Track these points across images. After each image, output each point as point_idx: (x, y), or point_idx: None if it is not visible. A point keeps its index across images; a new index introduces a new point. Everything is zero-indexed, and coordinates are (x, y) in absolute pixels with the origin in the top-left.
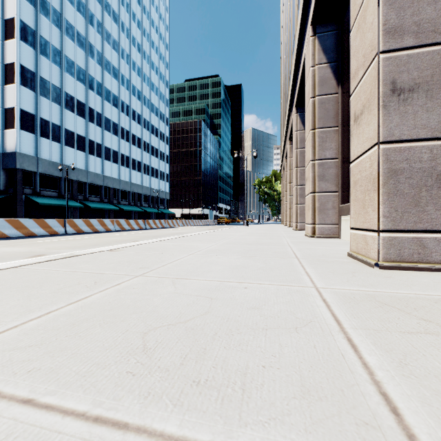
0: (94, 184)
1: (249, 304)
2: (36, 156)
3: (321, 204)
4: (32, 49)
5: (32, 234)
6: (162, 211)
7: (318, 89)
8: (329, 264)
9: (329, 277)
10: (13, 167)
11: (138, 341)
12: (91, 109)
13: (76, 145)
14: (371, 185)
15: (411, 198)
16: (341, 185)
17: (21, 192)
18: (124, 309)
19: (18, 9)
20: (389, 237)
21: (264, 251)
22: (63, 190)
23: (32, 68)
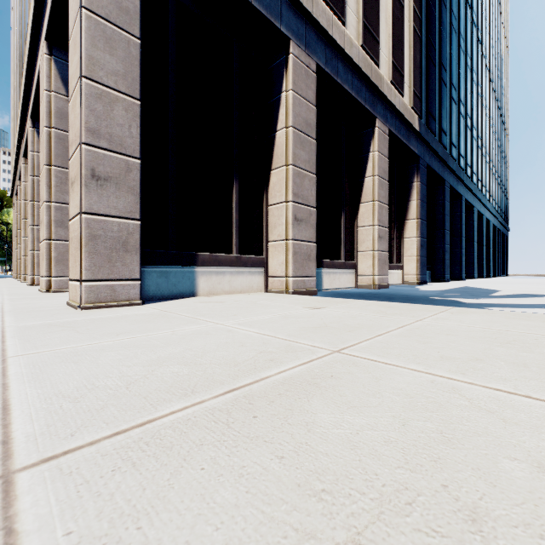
0: None
1: None
2: None
3: (60, 254)
4: None
5: None
6: None
7: (55, 121)
8: (38, 312)
9: (26, 320)
10: None
11: None
12: None
13: None
14: (78, 244)
15: (106, 257)
16: None
17: None
18: None
19: None
20: (90, 285)
21: None
22: None
23: None
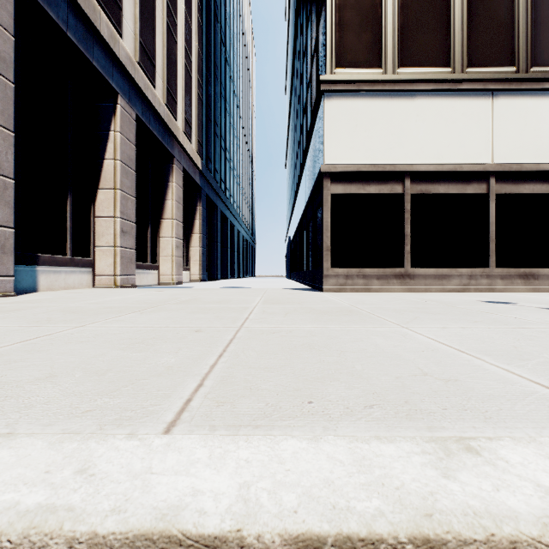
0: None
1: None
2: None
3: None
4: None
5: None
6: None
7: None
8: None
9: None
10: None
11: None
12: None
13: None
14: None
15: None
16: None
17: None
18: None
19: None
20: None
21: None
22: None
23: None
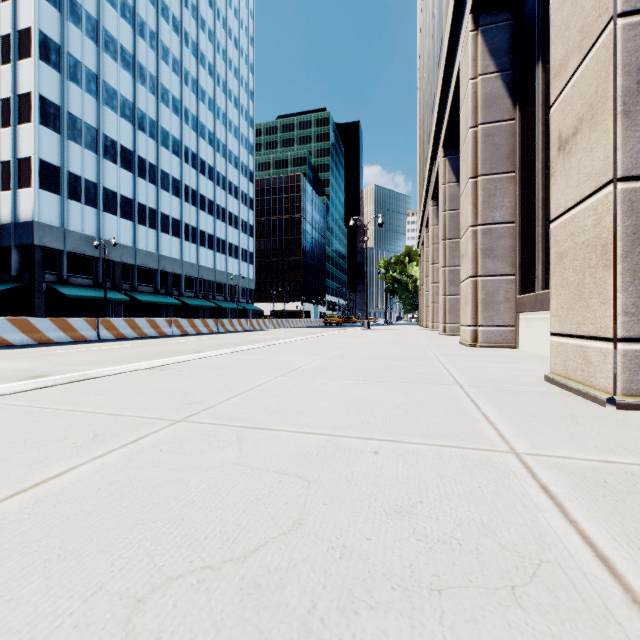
0: (145, 267)
1: (388, 498)
2: (63, 227)
3: (487, 294)
4: (56, 72)
5: (47, 341)
6: (244, 306)
7: (481, 114)
8: (520, 397)
9: (532, 427)
10: (29, 243)
11: (110, 636)
12: (142, 159)
13: (119, 210)
14: (598, 256)
15: None
16: (519, 265)
17: (41, 279)
18: (120, 512)
19: (37, 15)
20: (636, 351)
21: (400, 372)
22: (100, 276)
23: (57, 100)
